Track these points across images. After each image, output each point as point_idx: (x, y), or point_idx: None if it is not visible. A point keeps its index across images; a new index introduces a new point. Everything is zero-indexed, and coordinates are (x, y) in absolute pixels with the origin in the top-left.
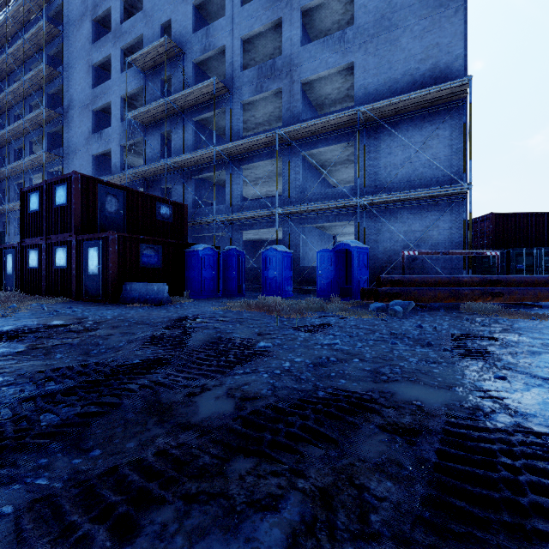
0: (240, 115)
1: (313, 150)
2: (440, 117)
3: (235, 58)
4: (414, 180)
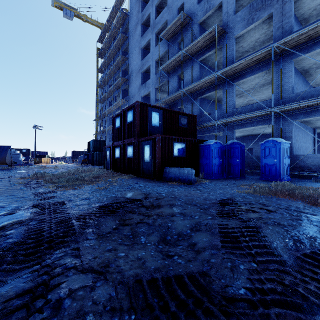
0: (233, 46)
1: (307, 54)
2: None
3: (229, 7)
4: None
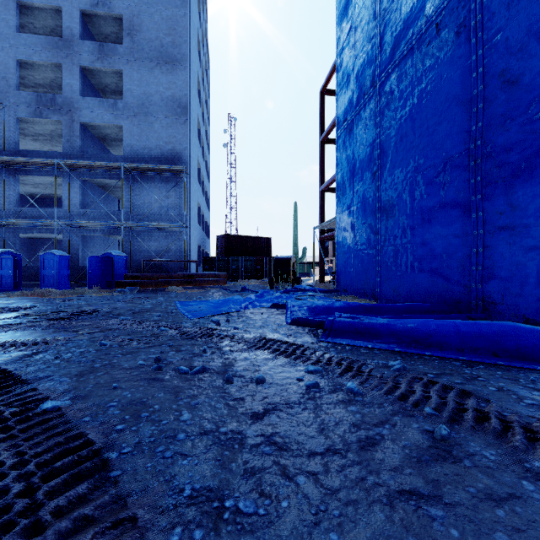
0: (16, 129)
1: (91, 179)
2: (177, 180)
3: (10, 75)
4: (162, 214)
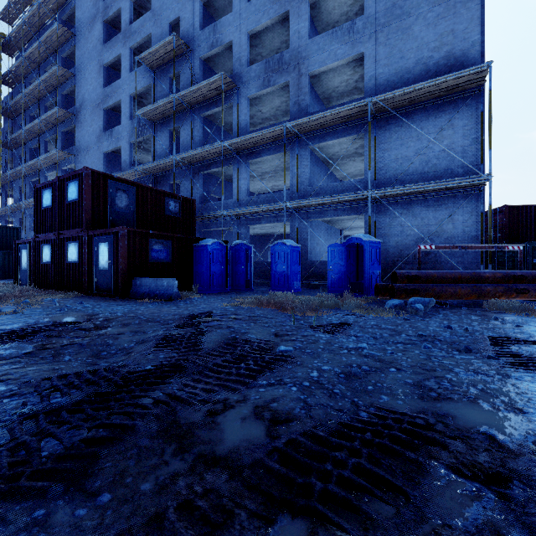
0: (247, 110)
1: (321, 143)
2: (455, 107)
3: (242, 53)
4: (428, 172)
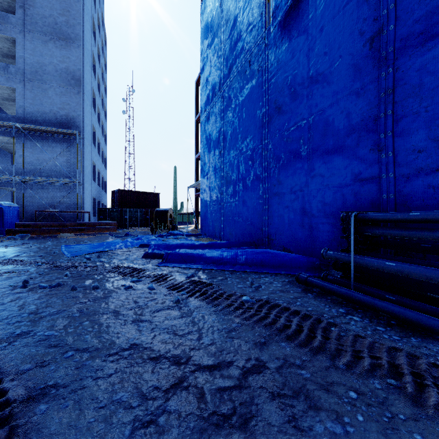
0: None
1: None
2: (70, 142)
3: None
4: (56, 171)
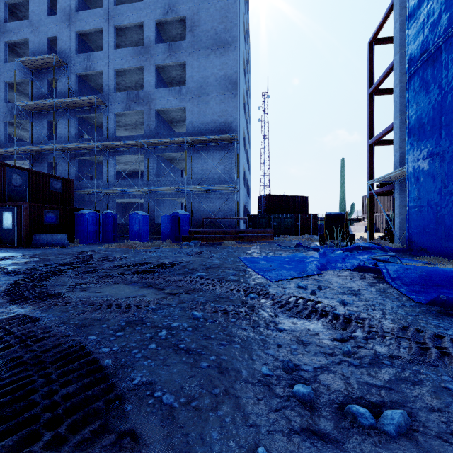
0: (114, 121)
1: (163, 153)
2: (228, 148)
3: (110, 82)
4: (216, 178)
